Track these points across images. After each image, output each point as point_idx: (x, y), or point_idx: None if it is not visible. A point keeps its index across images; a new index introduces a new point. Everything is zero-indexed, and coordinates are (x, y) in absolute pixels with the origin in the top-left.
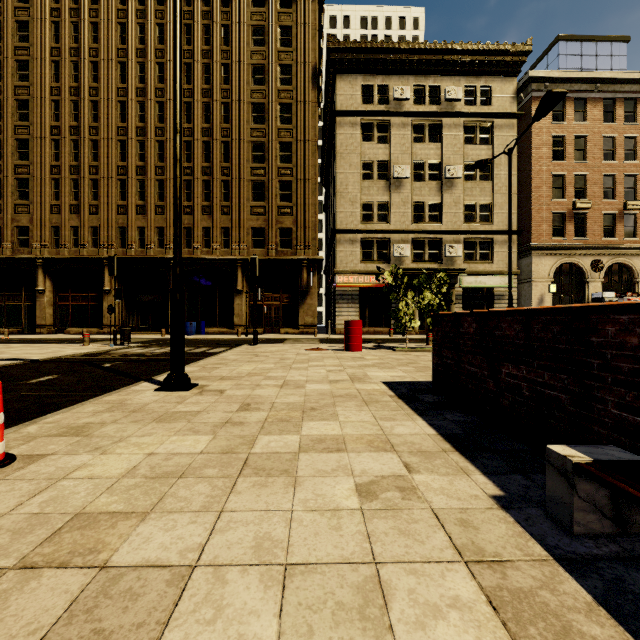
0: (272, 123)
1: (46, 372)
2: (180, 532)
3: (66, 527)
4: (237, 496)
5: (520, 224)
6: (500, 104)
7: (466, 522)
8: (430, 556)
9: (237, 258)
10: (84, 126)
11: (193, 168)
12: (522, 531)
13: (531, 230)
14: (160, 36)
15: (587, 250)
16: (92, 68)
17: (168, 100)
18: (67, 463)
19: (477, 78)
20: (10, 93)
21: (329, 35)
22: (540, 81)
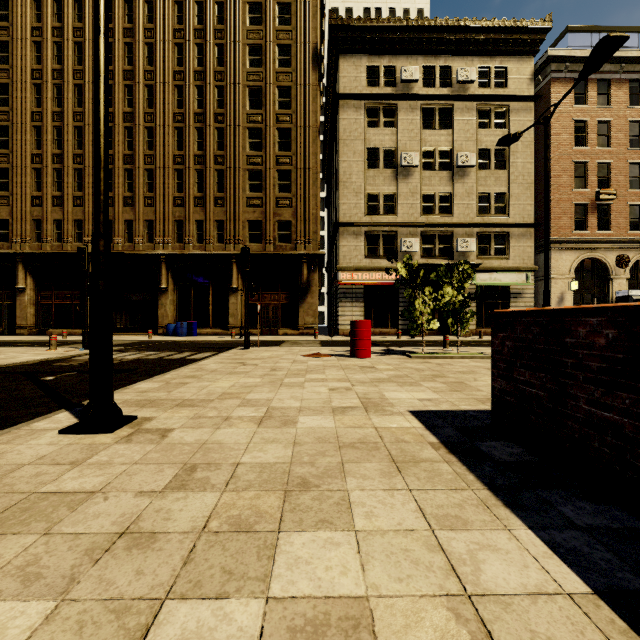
0: (270, 108)
1: None
2: None
3: None
4: None
5: (537, 217)
6: (517, 86)
7: None
8: None
9: (232, 253)
10: (67, 111)
11: (185, 156)
12: None
13: (550, 223)
14: (149, 14)
15: (611, 244)
16: (76, 49)
17: (158, 83)
18: None
19: (492, 58)
20: None
21: (331, 11)
22: (560, 61)
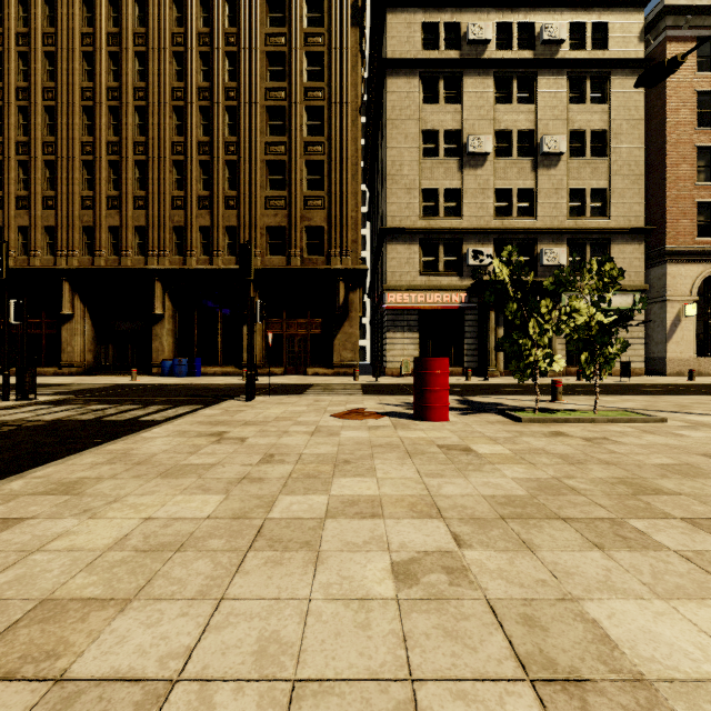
0: (296, 79)
1: None
2: None
3: None
4: None
5: (645, 220)
6: (620, 47)
7: None
8: None
9: None
10: (35, 87)
11: (186, 143)
12: None
13: (665, 227)
14: None
15: None
16: (47, 7)
17: (151, 49)
18: None
19: (587, 11)
20: None
21: None
22: (679, 12)
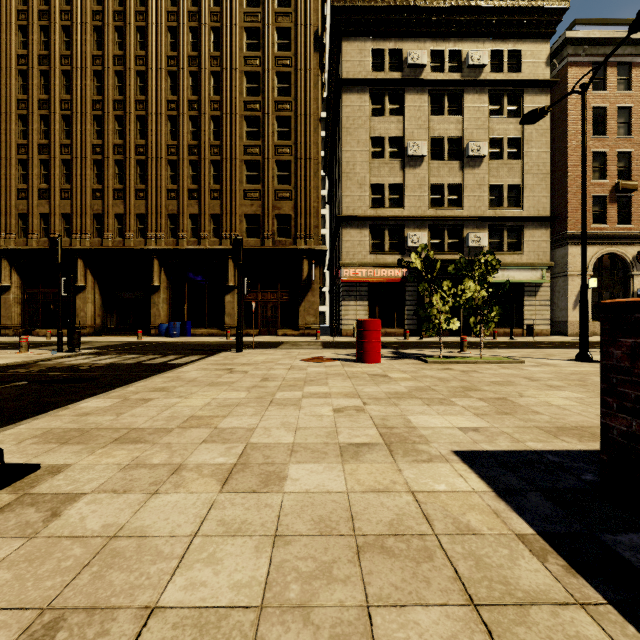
0: (268, 94)
1: None
2: None
3: None
4: None
5: (552, 210)
6: (531, 71)
7: None
8: None
9: (228, 249)
10: (55, 99)
11: (178, 146)
12: None
13: (567, 216)
14: None
15: (632, 239)
16: (64, 33)
17: (150, 69)
18: None
19: (504, 41)
20: None
21: None
22: (578, 43)
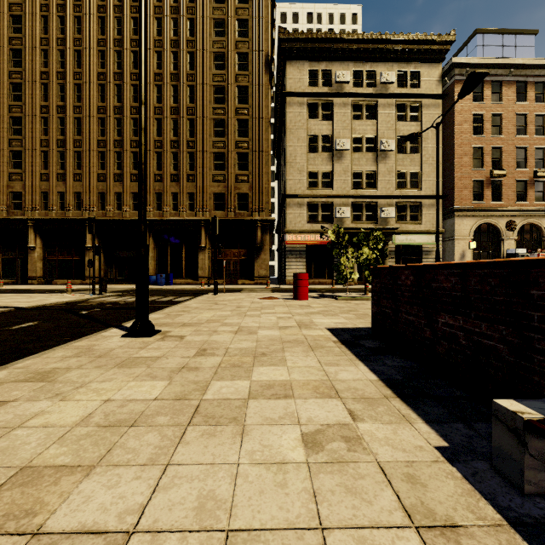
0: (231, 103)
1: (29, 319)
2: (122, 490)
3: (8, 483)
4: (185, 447)
5: (445, 190)
6: (427, 86)
7: (413, 478)
8: (379, 520)
9: (201, 219)
10: (69, 105)
11: (163, 142)
12: (471, 489)
13: (454, 195)
14: (134, 28)
15: (502, 212)
16: (76, 56)
17: None
18: (26, 410)
19: (408, 64)
20: (5, 77)
21: (280, 27)
22: (462, 67)
